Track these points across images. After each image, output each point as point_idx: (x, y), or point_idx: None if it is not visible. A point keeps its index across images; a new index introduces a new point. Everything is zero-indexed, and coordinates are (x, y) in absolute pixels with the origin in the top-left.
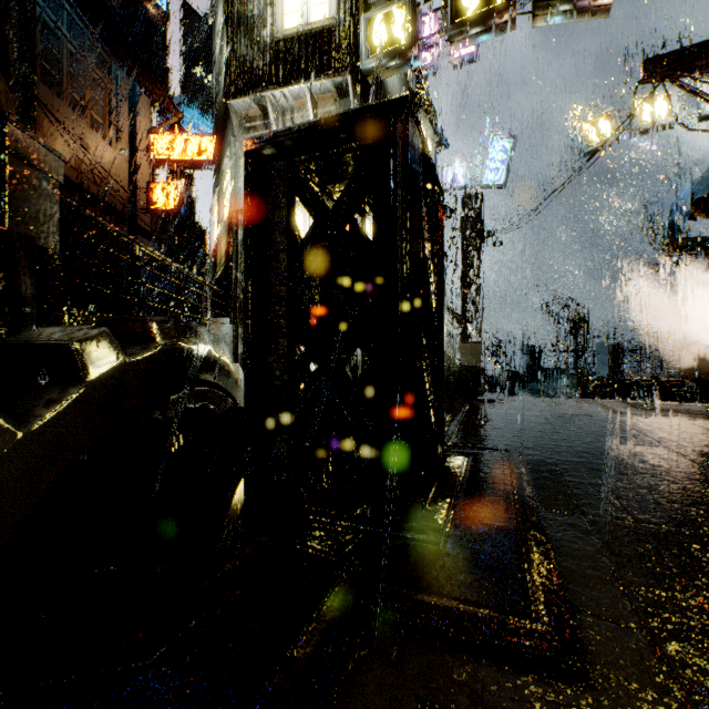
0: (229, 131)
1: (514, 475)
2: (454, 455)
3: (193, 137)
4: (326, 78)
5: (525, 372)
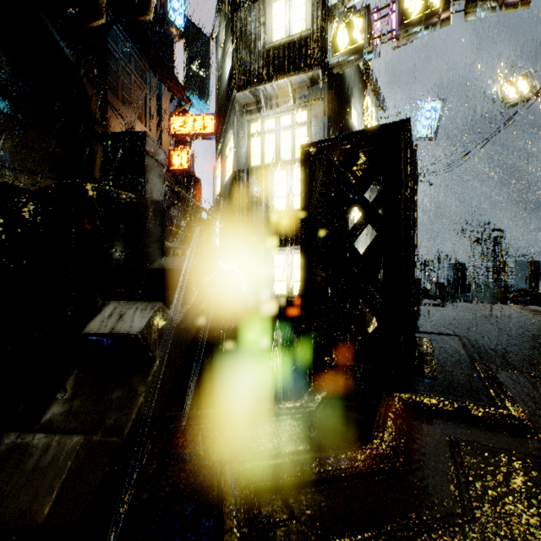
0: (232, 114)
1: (468, 349)
2: (421, 337)
3: (199, 117)
4: (303, 73)
5: (451, 285)
